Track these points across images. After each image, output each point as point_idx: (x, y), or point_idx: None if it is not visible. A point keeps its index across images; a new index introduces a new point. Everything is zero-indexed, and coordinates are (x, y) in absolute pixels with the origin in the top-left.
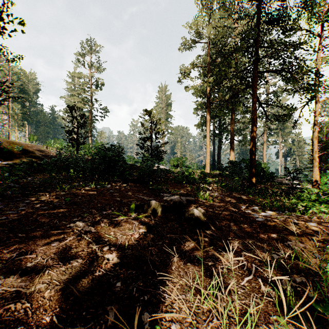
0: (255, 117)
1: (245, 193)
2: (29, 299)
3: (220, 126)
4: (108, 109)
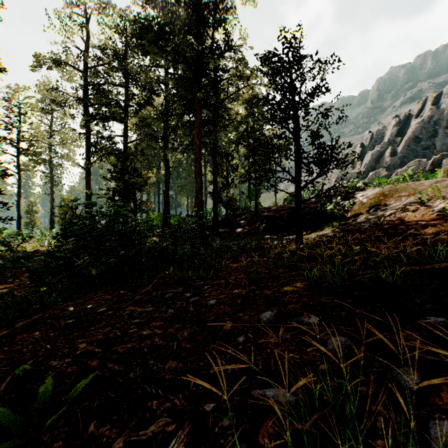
0: None
1: None
2: None
3: None
4: None
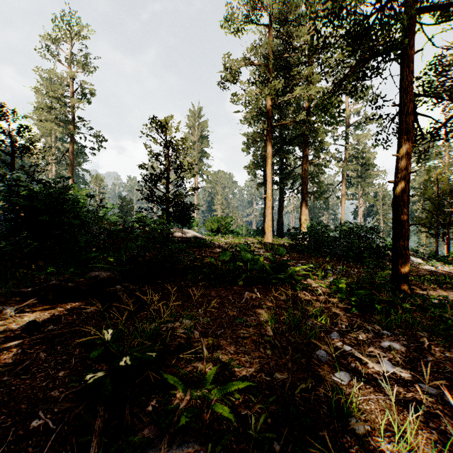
0: (410, 121)
1: None
2: None
3: (283, 169)
4: (103, 136)
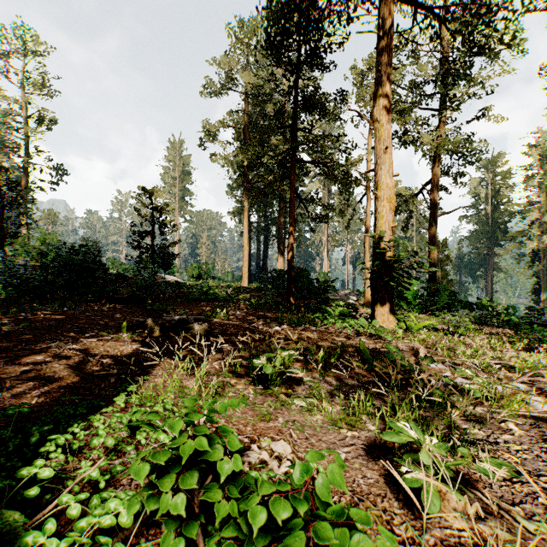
0: (293, 217)
1: (274, 310)
2: (43, 380)
3: (267, 216)
4: (66, 170)
